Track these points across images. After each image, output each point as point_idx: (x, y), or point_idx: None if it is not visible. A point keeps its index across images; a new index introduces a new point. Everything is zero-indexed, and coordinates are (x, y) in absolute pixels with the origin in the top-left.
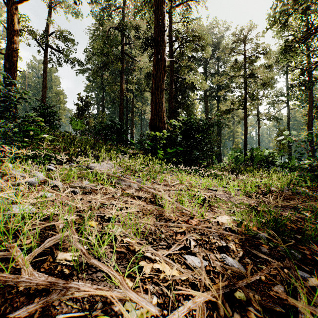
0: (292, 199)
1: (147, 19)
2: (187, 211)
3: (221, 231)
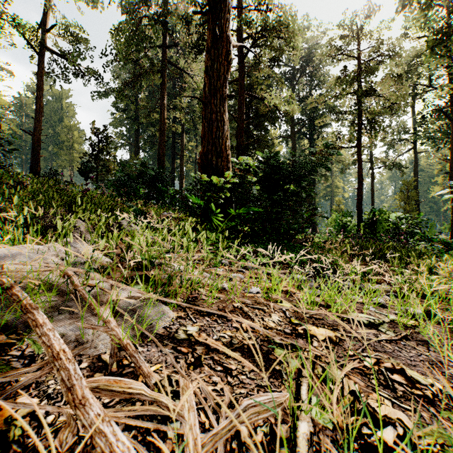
0: None
1: (203, 6)
2: None
3: None
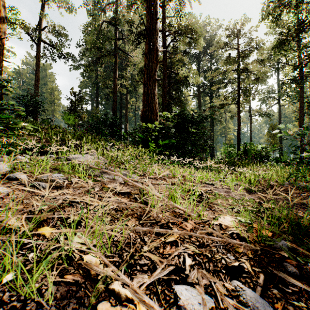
0: (299, 194)
1: (141, 14)
2: (180, 210)
3: (227, 239)
